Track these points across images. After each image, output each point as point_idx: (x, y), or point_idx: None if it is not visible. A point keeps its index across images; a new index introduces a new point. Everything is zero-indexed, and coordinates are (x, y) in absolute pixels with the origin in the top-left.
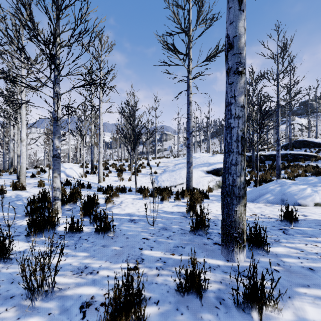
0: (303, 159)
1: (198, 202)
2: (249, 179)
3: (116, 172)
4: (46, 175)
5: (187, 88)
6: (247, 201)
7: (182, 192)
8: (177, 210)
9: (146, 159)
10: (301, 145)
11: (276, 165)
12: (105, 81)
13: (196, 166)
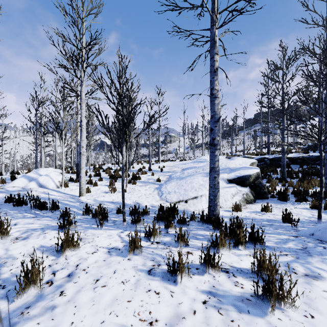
0: None
1: (283, 298)
2: (285, 191)
3: (108, 180)
4: (10, 184)
5: (211, 46)
6: None
7: (201, 219)
8: None
9: (148, 162)
10: None
11: (325, 171)
12: (88, 54)
13: None
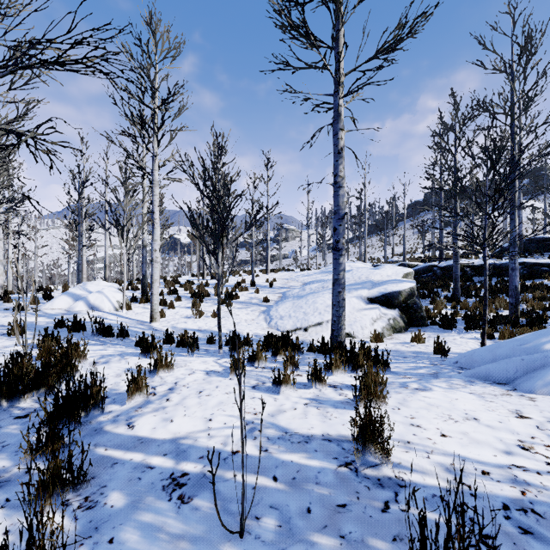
0: (549, 273)
1: (376, 396)
2: (452, 315)
3: (190, 299)
4: (48, 305)
5: (334, 118)
6: (494, 384)
7: (322, 348)
8: (322, 430)
9: (249, 273)
10: (539, 248)
11: (509, 286)
12: (164, 116)
13: (346, 287)
